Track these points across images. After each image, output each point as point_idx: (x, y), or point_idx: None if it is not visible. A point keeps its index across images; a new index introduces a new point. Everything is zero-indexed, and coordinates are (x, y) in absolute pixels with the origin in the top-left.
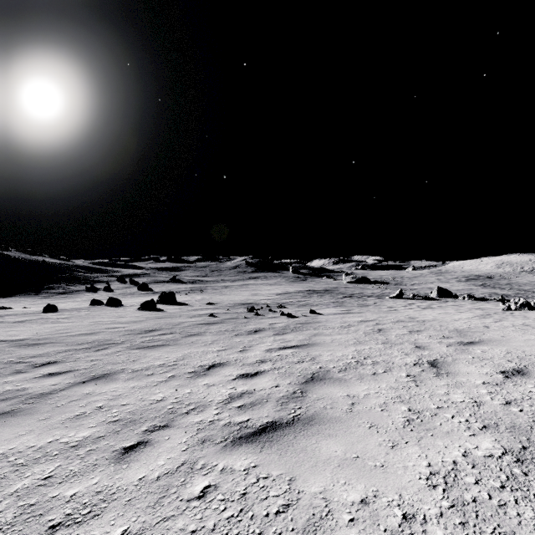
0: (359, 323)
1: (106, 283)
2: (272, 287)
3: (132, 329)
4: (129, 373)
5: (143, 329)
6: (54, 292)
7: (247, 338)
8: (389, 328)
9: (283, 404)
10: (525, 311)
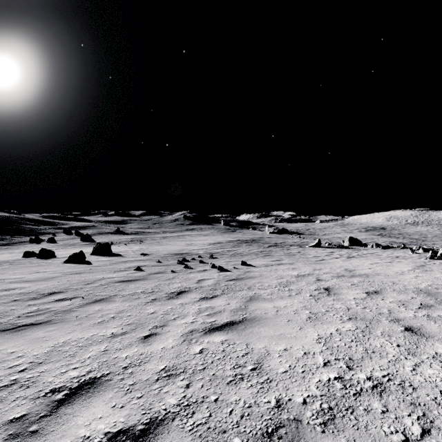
0: (298, 279)
1: (52, 235)
2: (205, 237)
3: (29, 292)
4: None
5: (42, 291)
6: None
7: (165, 306)
8: (338, 288)
9: None
10: None
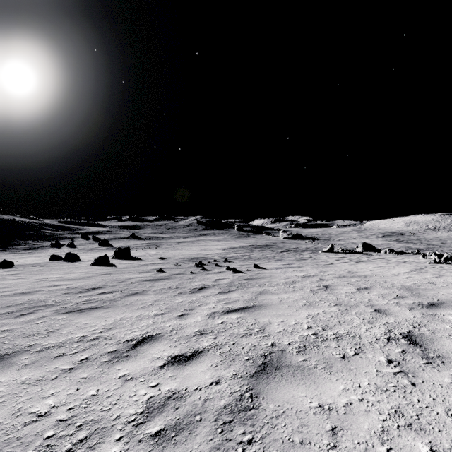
0: (303, 279)
1: (71, 240)
2: (219, 242)
3: (74, 287)
4: (34, 353)
5: (85, 287)
6: (21, 248)
7: (190, 297)
8: (335, 285)
9: (225, 427)
10: (451, 264)
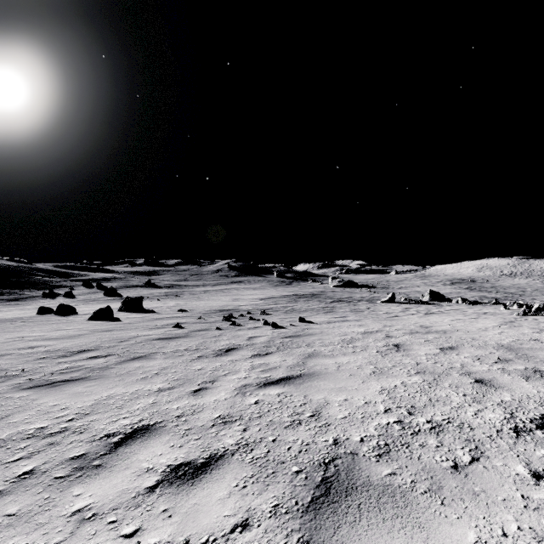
0: (365, 336)
1: (69, 288)
2: (255, 291)
3: (56, 349)
4: None
5: (71, 349)
6: (3, 299)
7: (214, 362)
8: (409, 344)
9: None
10: None
